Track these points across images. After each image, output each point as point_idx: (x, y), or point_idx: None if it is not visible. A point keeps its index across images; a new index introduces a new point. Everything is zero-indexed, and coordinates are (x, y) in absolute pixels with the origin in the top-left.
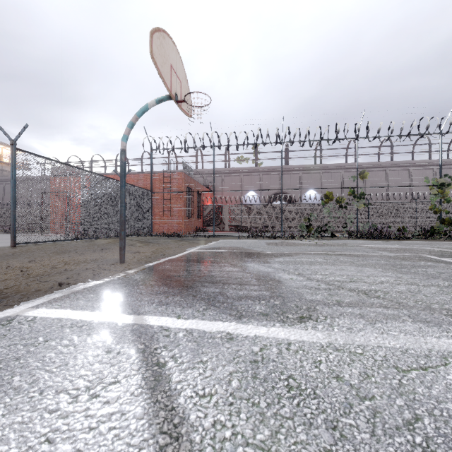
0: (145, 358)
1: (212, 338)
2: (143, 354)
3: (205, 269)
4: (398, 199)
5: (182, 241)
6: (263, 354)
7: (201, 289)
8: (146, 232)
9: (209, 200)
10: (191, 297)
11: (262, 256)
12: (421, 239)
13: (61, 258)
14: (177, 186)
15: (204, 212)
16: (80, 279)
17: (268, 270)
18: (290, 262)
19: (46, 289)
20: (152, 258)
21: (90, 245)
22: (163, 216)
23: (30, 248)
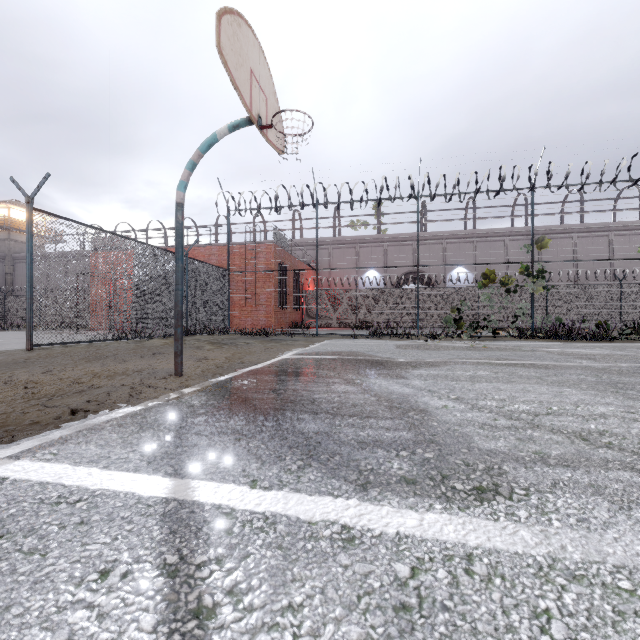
0: (174, 593)
1: (313, 539)
2: (172, 582)
3: (304, 388)
4: (592, 280)
5: (271, 343)
6: (420, 586)
7: (296, 426)
8: (221, 328)
9: (311, 284)
10: (277, 442)
11: (392, 367)
12: (634, 340)
13: (91, 367)
14: (265, 263)
15: (304, 300)
16: (107, 403)
17: (404, 390)
18: (438, 377)
19: (49, 420)
20: (225, 369)
21: (137, 348)
22: (245, 306)
23: (52, 351)
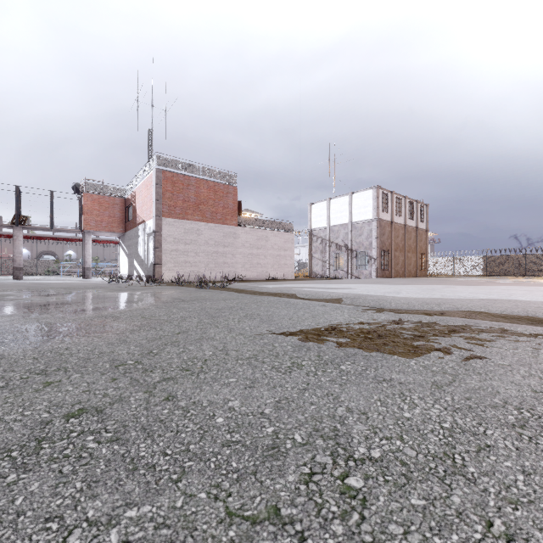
0: None
1: None
2: None
3: None
4: None
5: None
6: None
7: None
8: None
9: None
10: None
11: None
12: None
13: None
14: None
15: None
16: None
17: None
18: None
19: None
20: None
21: None
22: None
23: None
